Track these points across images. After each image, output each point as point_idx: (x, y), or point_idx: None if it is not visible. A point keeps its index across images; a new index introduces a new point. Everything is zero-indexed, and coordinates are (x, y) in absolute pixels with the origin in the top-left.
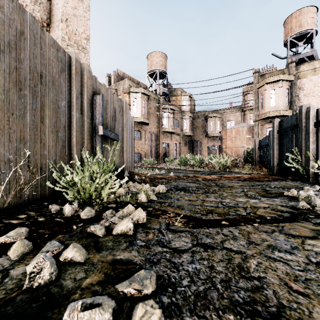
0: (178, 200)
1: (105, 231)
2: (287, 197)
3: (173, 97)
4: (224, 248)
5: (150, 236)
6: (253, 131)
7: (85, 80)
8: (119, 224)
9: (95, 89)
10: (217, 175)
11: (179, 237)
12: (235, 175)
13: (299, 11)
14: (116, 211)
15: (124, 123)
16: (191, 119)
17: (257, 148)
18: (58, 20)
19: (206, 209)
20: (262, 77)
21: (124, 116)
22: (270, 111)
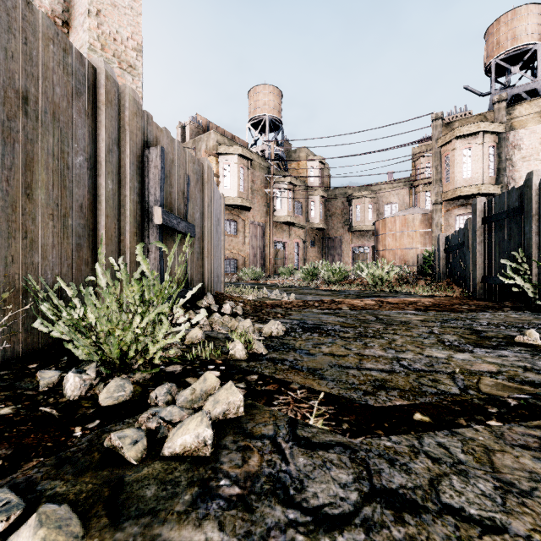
0: (309, 354)
1: (146, 448)
2: (525, 348)
3: (292, 163)
4: (444, 508)
5: (252, 464)
6: (433, 221)
7: (126, 118)
8: (178, 430)
9: (148, 137)
10: (373, 298)
11: (324, 467)
12: (406, 299)
13: (512, 13)
14: (180, 383)
15: (206, 205)
16: (324, 201)
17: (442, 251)
18: (83, 12)
19: (371, 379)
20: (447, 127)
21: (206, 192)
22: (463, 186)
